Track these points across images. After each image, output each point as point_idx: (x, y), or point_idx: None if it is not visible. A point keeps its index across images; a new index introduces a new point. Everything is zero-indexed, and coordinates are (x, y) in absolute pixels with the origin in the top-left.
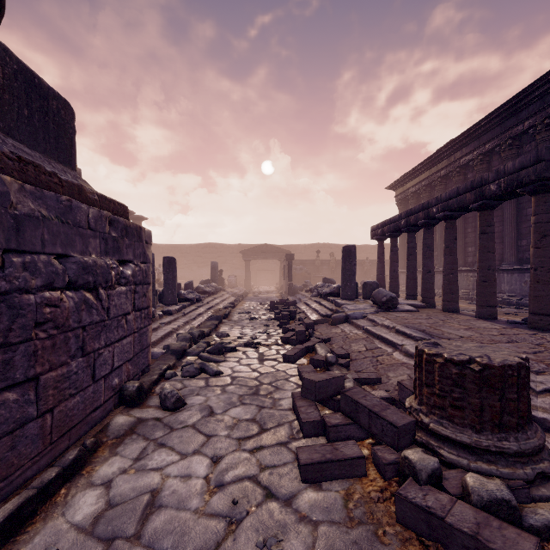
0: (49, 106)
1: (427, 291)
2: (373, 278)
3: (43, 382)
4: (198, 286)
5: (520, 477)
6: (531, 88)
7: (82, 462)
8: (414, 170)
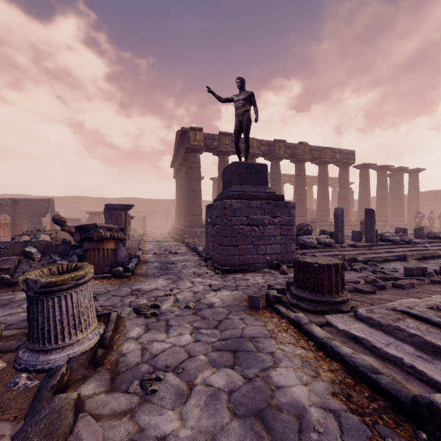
0: (257, 169)
1: None
2: None
3: (240, 248)
4: (430, 231)
5: (289, 301)
6: None
7: (246, 271)
8: None
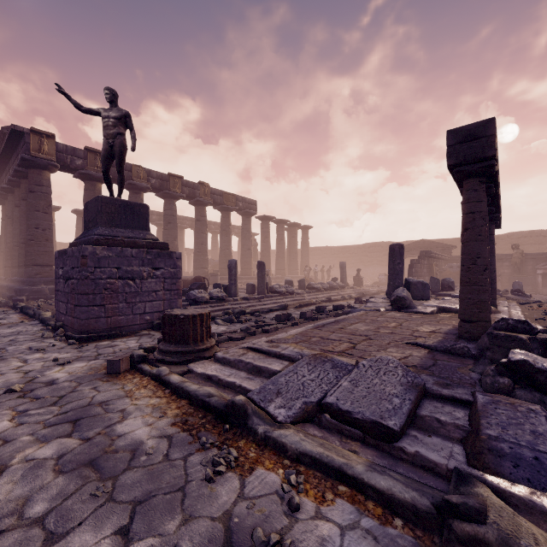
0: (135, 210)
1: None
2: None
3: (108, 307)
4: (309, 283)
5: (156, 357)
6: None
7: (117, 336)
8: None
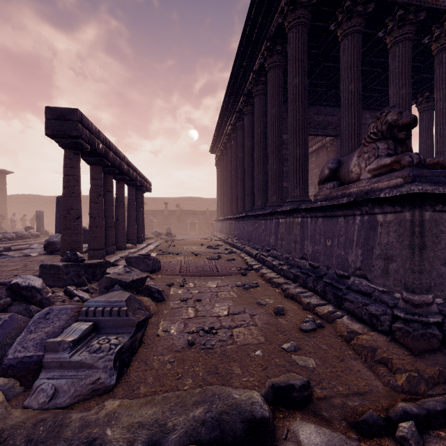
0: None
1: (115, 236)
2: (208, 225)
3: None
4: None
5: None
6: (234, 71)
7: None
8: (215, 137)
